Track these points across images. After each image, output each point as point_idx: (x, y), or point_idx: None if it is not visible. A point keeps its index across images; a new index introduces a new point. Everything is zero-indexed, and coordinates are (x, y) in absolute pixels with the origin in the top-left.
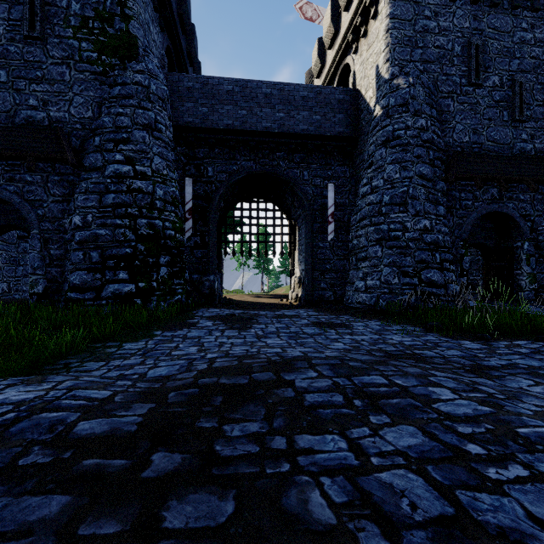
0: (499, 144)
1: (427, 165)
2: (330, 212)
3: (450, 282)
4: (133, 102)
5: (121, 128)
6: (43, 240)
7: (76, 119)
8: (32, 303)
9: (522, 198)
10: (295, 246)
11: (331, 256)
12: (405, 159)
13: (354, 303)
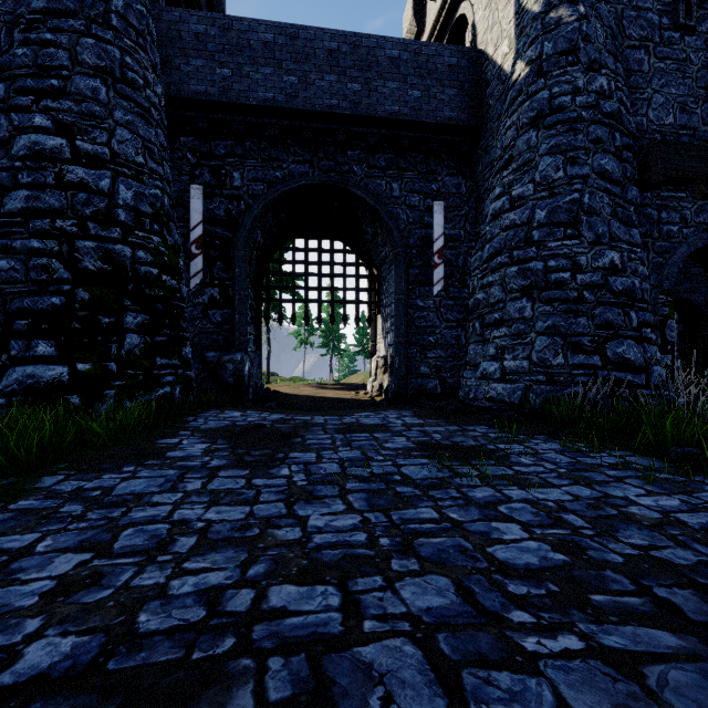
0: None
1: (612, 157)
2: (436, 247)
3: (653, 363)
4: (74, 23)
5: (51, 71)
6: None
7: None
8: None
9: None
10: (378, 308)
11: (437, 321)
12: (573, 145)
13: (480, 399)
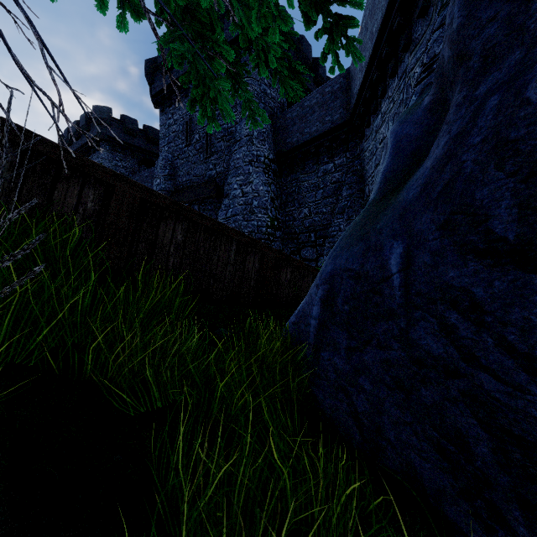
0: (199, 177)
1: None
2: None
3: None
4: None
5: None
6: None
7: None
8: None
9: (210, 208)
10: None
11: None
12: None
13: None
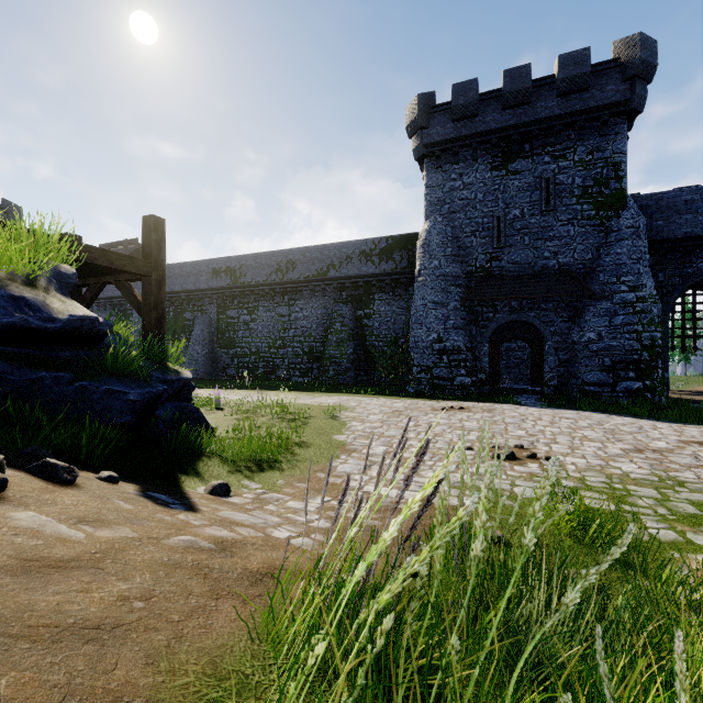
0: None
1: None
2: None
3: None
4: (628, 243)
5: (620, 264)
6: (554, 349)
7: (578, 261)
8: (550, 391)
9: None
10: None
11: None
12: None
13: None
